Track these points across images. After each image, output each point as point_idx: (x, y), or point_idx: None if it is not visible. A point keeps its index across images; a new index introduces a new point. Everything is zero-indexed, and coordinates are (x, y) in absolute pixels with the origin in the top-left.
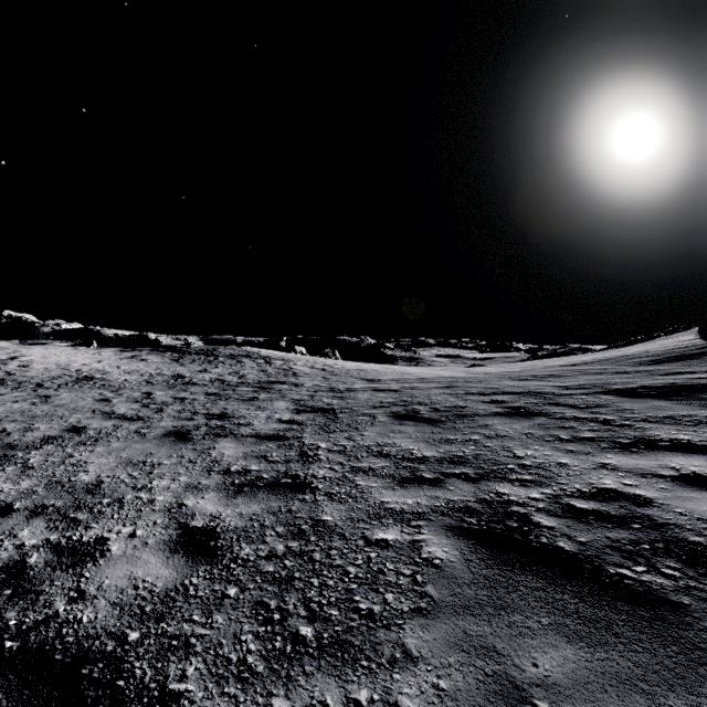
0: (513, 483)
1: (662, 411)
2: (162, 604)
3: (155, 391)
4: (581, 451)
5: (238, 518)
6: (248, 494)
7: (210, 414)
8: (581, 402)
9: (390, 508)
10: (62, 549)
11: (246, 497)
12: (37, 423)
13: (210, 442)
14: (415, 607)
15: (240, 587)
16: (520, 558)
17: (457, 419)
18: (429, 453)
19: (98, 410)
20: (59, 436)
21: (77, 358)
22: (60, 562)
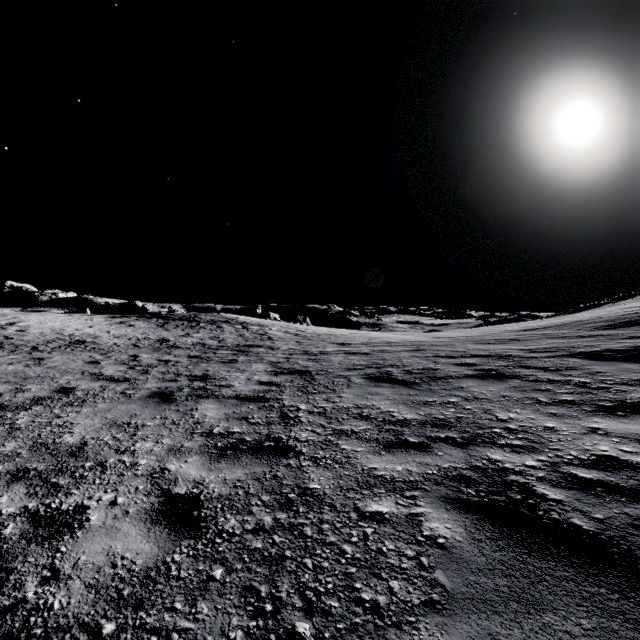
0: (503, 448)
1: (635, 374)
2: (142, 587)
3: (141, 354)
4: (565, 414)
5: (221, 484)
6: (231, 458)
7: (192, 376)
8: (550, 365)
9: (380, 476)
10: (39, 518)
11: (230, 461)
12: (28, 384)
13: (192, 403)
14: (427, 599)
15: (226, 567)
16: (535, 538)
17: (432, 381)
18: (409, 415)
19: (87, 372)
20: (48, 397)
21: (71, 323)
22: (35, 534)
